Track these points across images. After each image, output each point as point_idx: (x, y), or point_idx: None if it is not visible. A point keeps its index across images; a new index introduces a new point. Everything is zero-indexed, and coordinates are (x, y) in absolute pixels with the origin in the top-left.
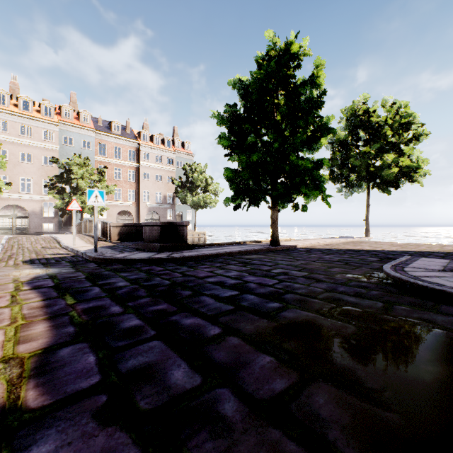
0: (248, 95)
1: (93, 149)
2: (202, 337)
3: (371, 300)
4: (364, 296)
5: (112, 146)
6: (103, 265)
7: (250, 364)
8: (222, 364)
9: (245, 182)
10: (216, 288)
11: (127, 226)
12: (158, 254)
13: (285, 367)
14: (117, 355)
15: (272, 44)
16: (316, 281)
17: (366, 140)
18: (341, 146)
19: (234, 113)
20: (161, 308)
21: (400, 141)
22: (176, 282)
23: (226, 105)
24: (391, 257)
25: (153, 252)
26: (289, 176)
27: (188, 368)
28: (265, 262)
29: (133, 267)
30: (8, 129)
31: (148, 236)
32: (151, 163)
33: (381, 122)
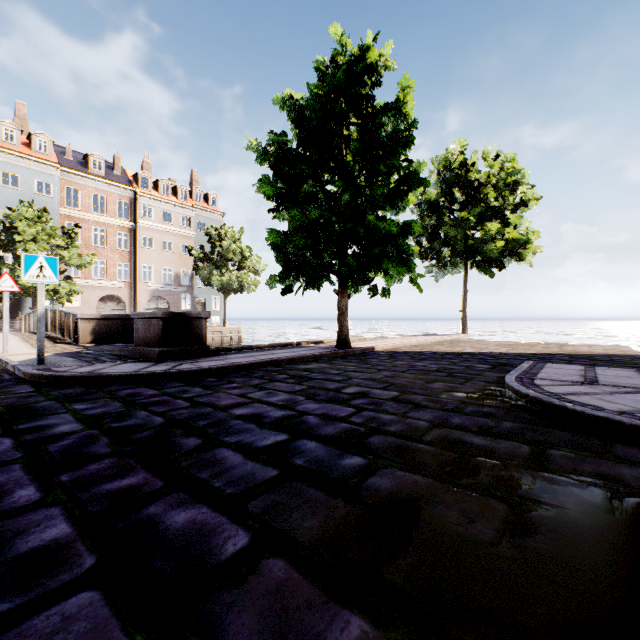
0: (303, 121)
1: (55, 196)
2: (206, 567)
3: (509, 440)
4: (496, 434)
5: (89, 194)
6: (46, 389)
7: None
8: None
9: (299, 253)
10: (249, 429)
11: (107, 320)
12: (156, 365)
13: None
14: None
15: (340, 47)
16: (413, 407)
17: (463, 203)
18: (431, 210)
19: (283, 146)
20: (129, 484)
21: (505, 207)
22: (176, 420)
23: (270, 132)
24: (505, 364)
25: (147, 362)
26: (364, 245)
27: None
28: (331, 376)
29: (102, 392)
30: None
31: (142, 336)
32: (156, 222)
33: (483, 179)
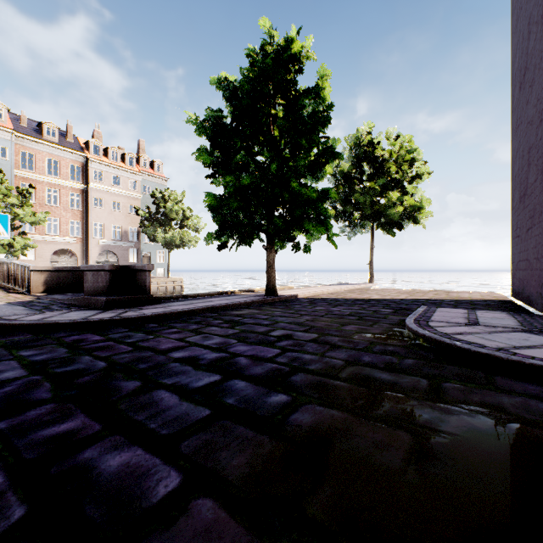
0: (237, 100)
1: (11, 159)
2: (136, 511)
3: (411, 375)
4: (400, 370)
5: (43, 158)
6: None
7: None
8: None
9: (233, 214)
10: (186, 371)
11: (59, 271)
12: (102, 313)
13: None
14: None
15: (269, 37)
16: (331, 347)
17: (370, 174)
18: (344, 180)
19: (219, 120)
20: (67, 429)
21: (404, 179)
22: (118, 364)
23: (207, 108)
24: (405, 308)
25: (94, 310)
26: (289, 208)
27: None
28: (261, 320)
29: (50, 338)
30: None
31: (91, 286)
32: (106, 185)
33: (386, 155)
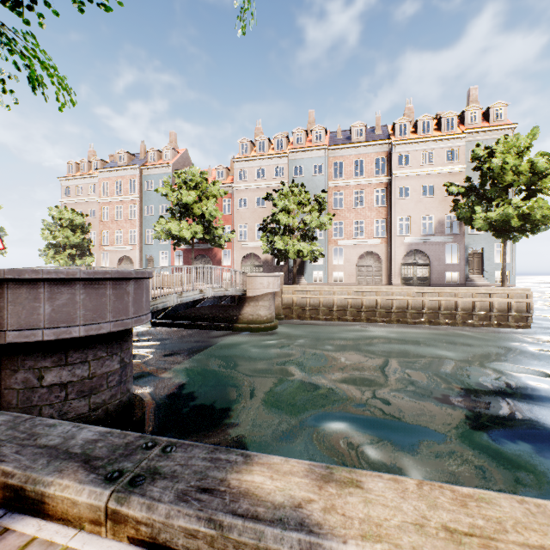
0: None
1: (325, 173)
2: None
3: None
4: None
5: (350, 162)
6: None
7: None
8: None
9: None
10: None
11: None
12: None
13: None
14: None
15: None
16: None
17: None
18: None
19: None
20: None
21: None
22: None
23: None
24: None
25: None
26: None
27: None
28: None
29: None
30: (247, 176)
31: None
32: (412, 168)
33: None
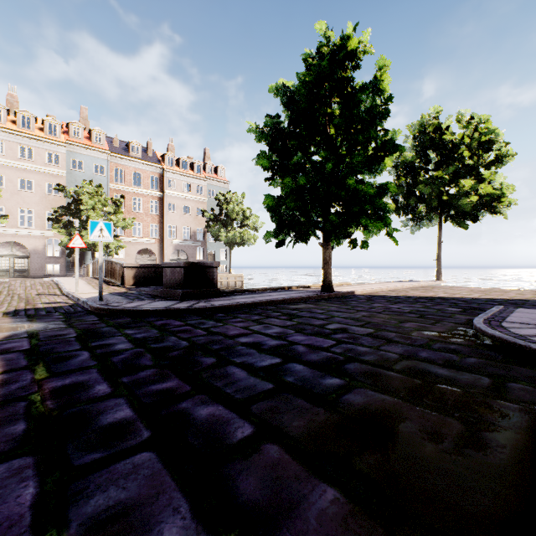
0: (293, 104)
1: (107, 175)
2: (223, 445)
3: (471, 373)
4: (460, 367)
5: (130, 172)
6: (106, 318)
7: (301, 508)
8: (251, 506)
9: (290, 213)
10: (251, 353)
11: (144, 268)
12: (180, 303)
13: (362, 515)
14: (74, 485)
15: (325, 39)
16: (386, 342)
17: (437, 163)
18: (407, 171)
19: (277, 126)
20: (167, 386)
21: (479, 164)
22: (197, 344)
23: (266, 116)
24: (476, 308)
25: (173, 300)
26: (345, 205)
27: (191, 517)
28: (317, 314)
29: (144, 322)
30: (4, 150)
31: (169, 280)
32: (178, 192)
33: (457, 140)
